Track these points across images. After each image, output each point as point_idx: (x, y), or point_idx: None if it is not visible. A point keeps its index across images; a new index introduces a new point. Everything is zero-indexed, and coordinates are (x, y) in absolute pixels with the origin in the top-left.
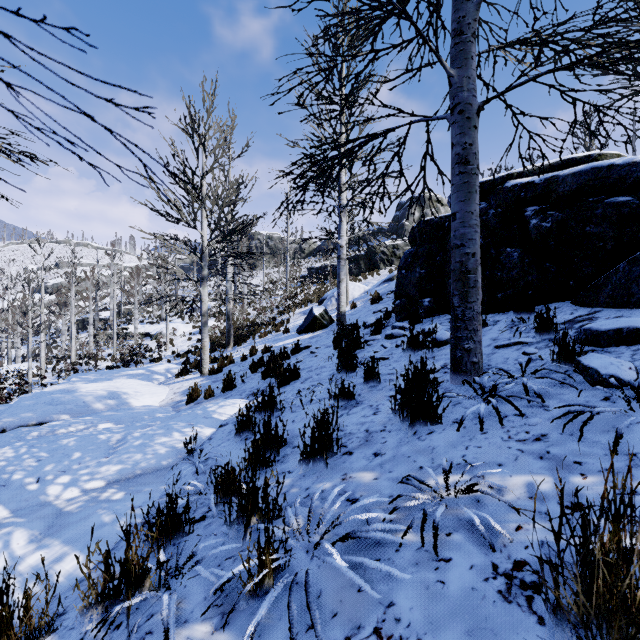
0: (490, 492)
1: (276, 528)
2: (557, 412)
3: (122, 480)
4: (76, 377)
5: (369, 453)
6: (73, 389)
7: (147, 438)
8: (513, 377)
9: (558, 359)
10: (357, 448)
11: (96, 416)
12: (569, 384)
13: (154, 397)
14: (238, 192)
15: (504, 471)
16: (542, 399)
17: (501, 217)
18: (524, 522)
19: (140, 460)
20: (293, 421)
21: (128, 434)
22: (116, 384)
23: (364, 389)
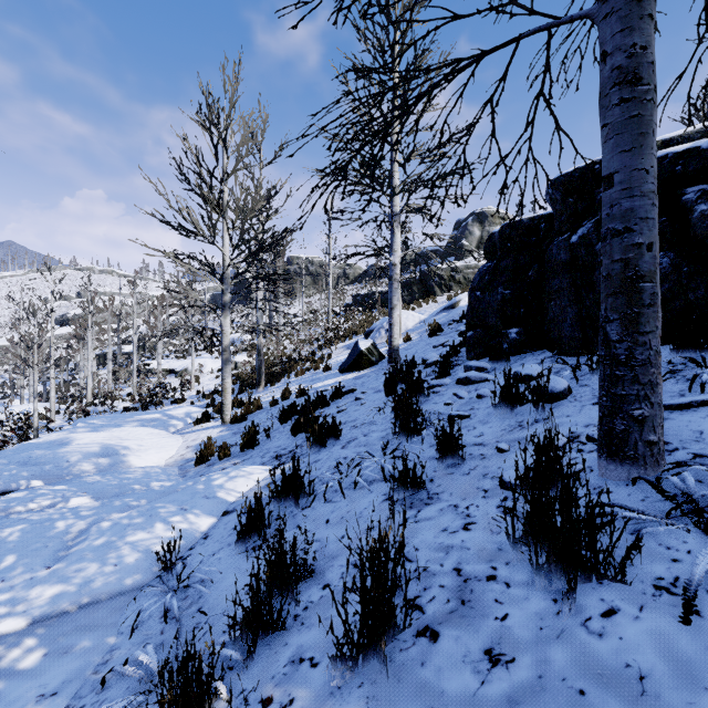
0: None
1: None
2: None
3: (56, 616)
4: (82, 422)
5: (475, 647)
6: (66, 440)
7: (116, 532)
8: None
9: None
10: (445, 622)
11: (73, 484)
12: None
13: (161, 452)
14: (267, 200)
15: None
16: None
17: None
18: None
19: (93, 576)
20: (327, 521)
21: (97, 521)
22: (121, 433)
23: (438, 469)
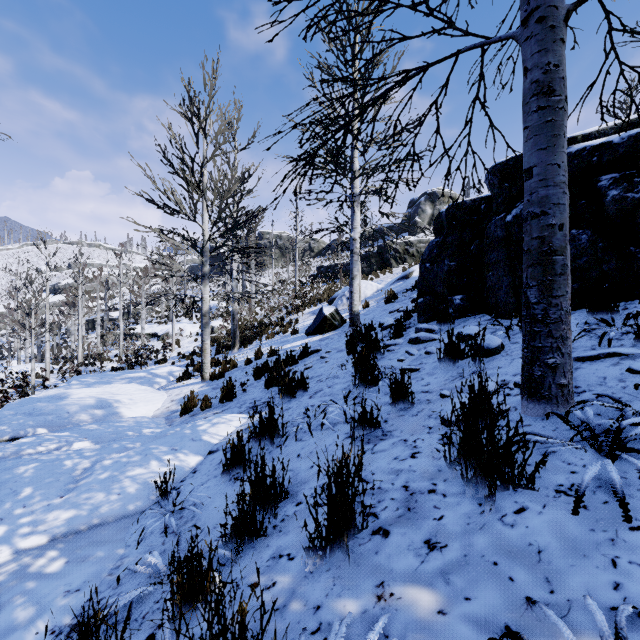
0: None
1: None
2: None
3: (72, 534)
4: (76, 380)
5: (417, 539)
6: (64, 395)
7: (118, 468)
8: (637, 412)
9: None
10: (395, 523)
11: (74, 431)
12: None
13: (149, 405)
14: (242, 182)
15: None
16: None
17: None
18: None
19: (101, 503)
20: (298, 455)
21: (99, 460)
22: (112, 389)
23: (391, 413)
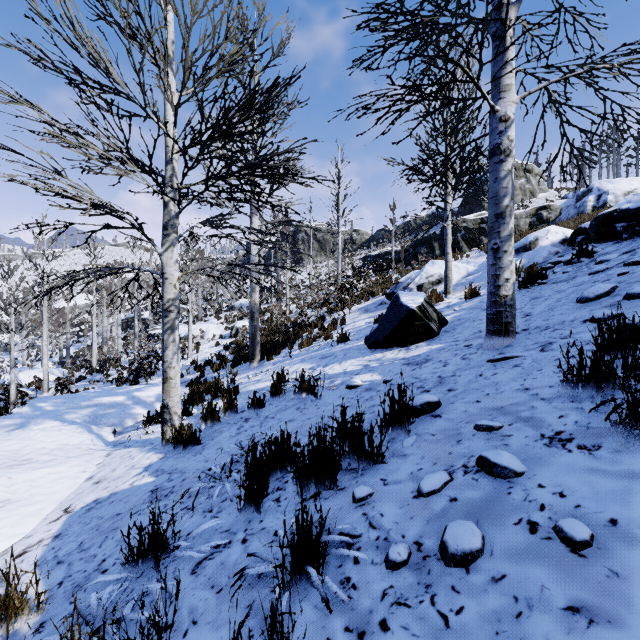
0: None
1: None
2: None
3: None
4: (29, 405)
5: None
6: None
7: None
8: None
9: None
10: None
11: None
12: None
13: None
14: None
15: None
16: None
17: None
18: None
19: None
20: None
21: None
22: (11, 447)
23: None
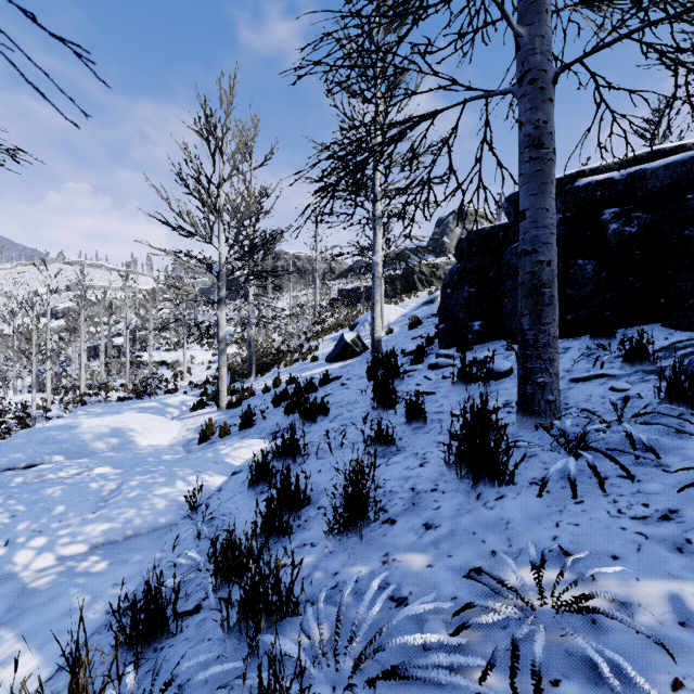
0: (619, 615)
1: (290, 645)
2: (684, 475)
3: (109, 543)
4: (82, 410)
5: (418, 523)
6: (74, 425)
7: (145, 488)
8: (605, 421)
9: (670, 399)
10: (401, 514)
11: (93, 458)
12: (693, 434)
13: (164, 434)
14: (260, 203)
15: (624, 569)
16: (656, 455)
17: (570, 223)
18: (684, 673)
19: (133, 517)
20: (319, 471)
21: (124, 482)
22: (123, 419)
23: (406, 431)
